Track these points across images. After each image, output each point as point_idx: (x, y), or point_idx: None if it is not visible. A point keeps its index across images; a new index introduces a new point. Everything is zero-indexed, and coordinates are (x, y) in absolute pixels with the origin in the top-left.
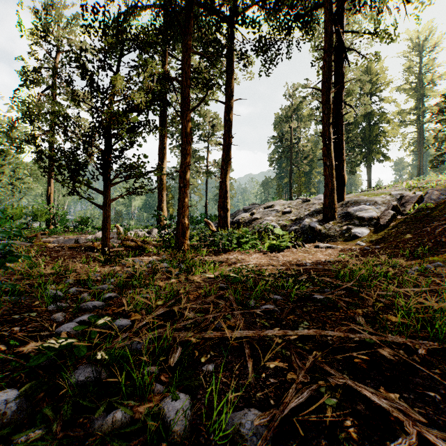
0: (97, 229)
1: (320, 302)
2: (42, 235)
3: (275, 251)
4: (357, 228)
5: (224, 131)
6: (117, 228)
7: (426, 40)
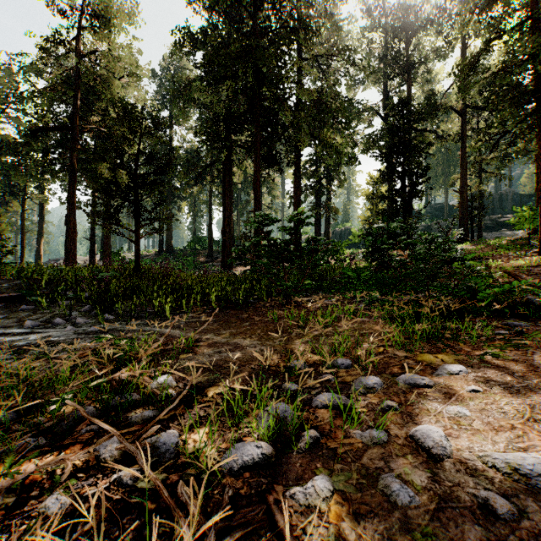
0: None
1: None
2: None
3: None
4: None
5: (40, 220)
6: None
7: None
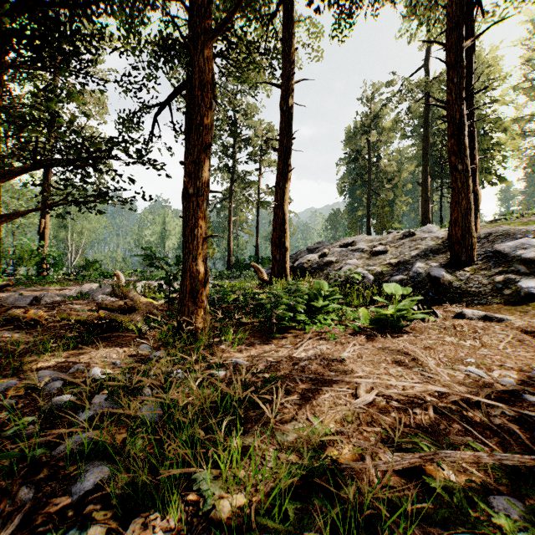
0: (105, 277)
1: None
2: (6, 287)
3: (385, 327)
4: (527, 279)
5: (281, 128)
6: (117, 277)
7: None
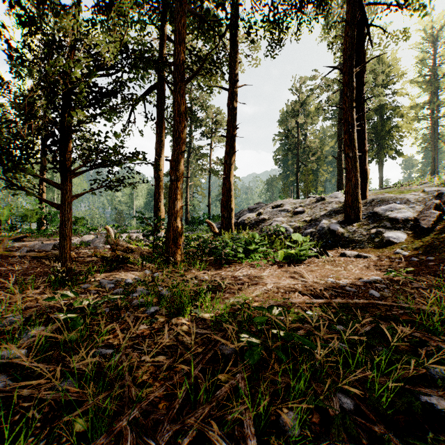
0: (92, 230)
1: (444, 416)
2: (23, 238)
3: (293, 261)
4: (389, 231)
5: (228, 121)
6: (107, 231)
7: (440, 30)
